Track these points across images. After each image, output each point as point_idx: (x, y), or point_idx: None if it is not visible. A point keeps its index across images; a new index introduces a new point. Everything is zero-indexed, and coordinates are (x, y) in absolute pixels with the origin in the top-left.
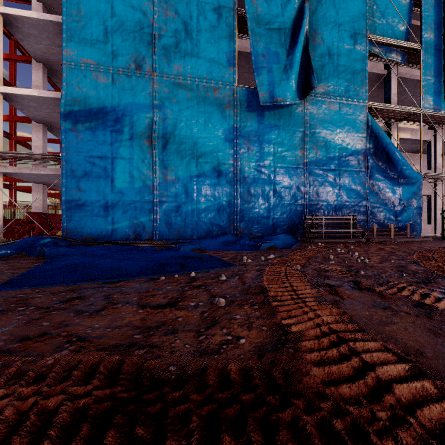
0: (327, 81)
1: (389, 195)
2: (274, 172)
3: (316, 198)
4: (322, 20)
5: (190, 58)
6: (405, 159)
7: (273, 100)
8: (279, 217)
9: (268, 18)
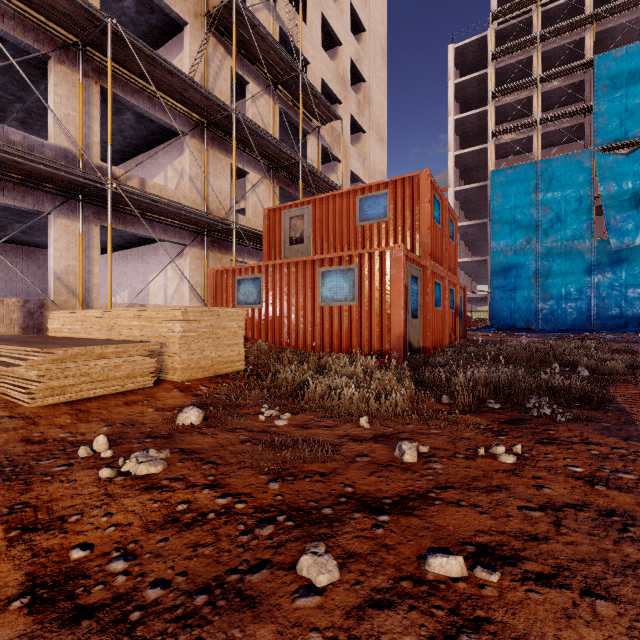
0: None
1: None
2: (626, 289)
3: None
4: None
5: (559, 232)
6: None
7: (623, 245)
8: (631, 317)
9: (619, 194)
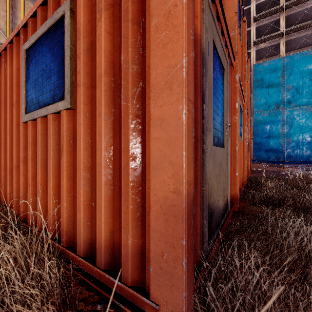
0: None
1: None
2: None
3: None
4: None
5: (298, 100)
6: None
7: None
8: None
9: None
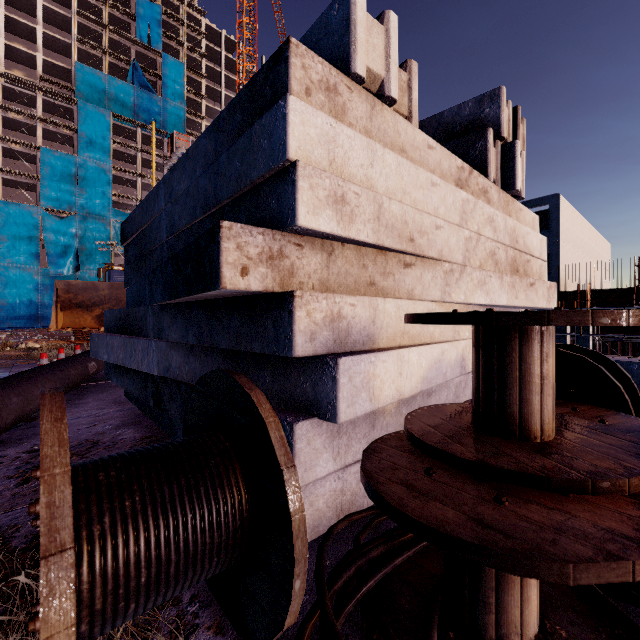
0: (89, 265)
1: None
2: None
3: None
4: (87, 241)
5: (15, 257)
6: None
7: (58, 274)
8: None
9: (56, 242)
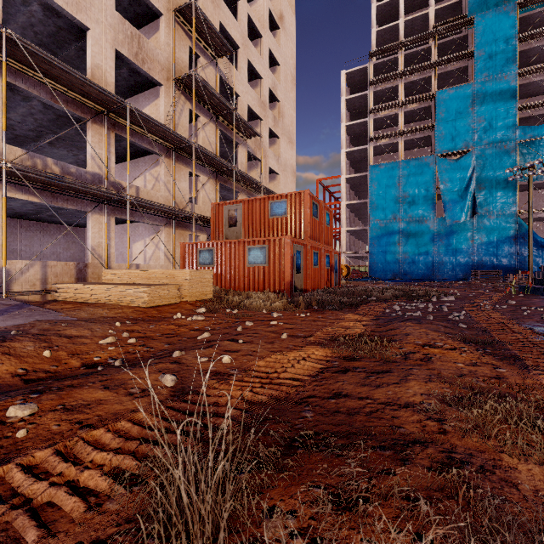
0: (487, 206)
1: (534, 259)
2: (456, 251)
3: (480, 262)
4: (485, 178)
5: (414, 211)
6: (543, 239)
7: (453, 222)
8: (458, 271)
9: (451, 187)
